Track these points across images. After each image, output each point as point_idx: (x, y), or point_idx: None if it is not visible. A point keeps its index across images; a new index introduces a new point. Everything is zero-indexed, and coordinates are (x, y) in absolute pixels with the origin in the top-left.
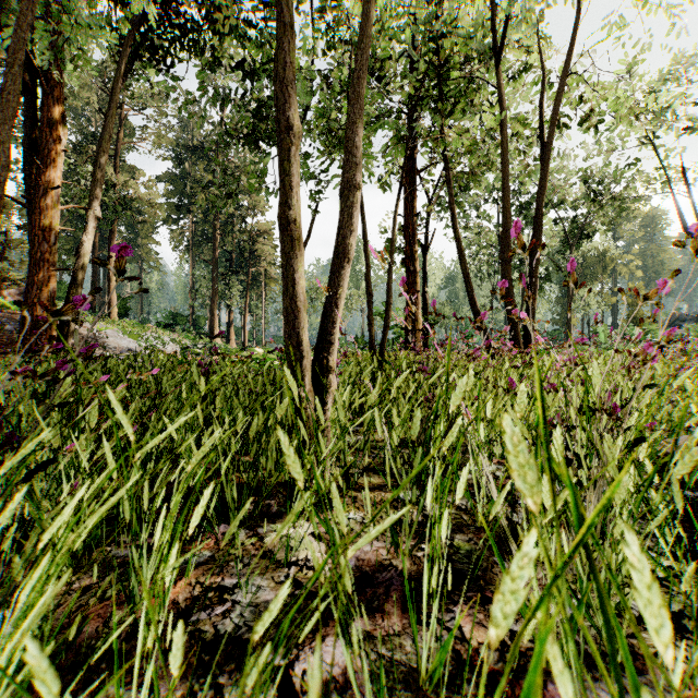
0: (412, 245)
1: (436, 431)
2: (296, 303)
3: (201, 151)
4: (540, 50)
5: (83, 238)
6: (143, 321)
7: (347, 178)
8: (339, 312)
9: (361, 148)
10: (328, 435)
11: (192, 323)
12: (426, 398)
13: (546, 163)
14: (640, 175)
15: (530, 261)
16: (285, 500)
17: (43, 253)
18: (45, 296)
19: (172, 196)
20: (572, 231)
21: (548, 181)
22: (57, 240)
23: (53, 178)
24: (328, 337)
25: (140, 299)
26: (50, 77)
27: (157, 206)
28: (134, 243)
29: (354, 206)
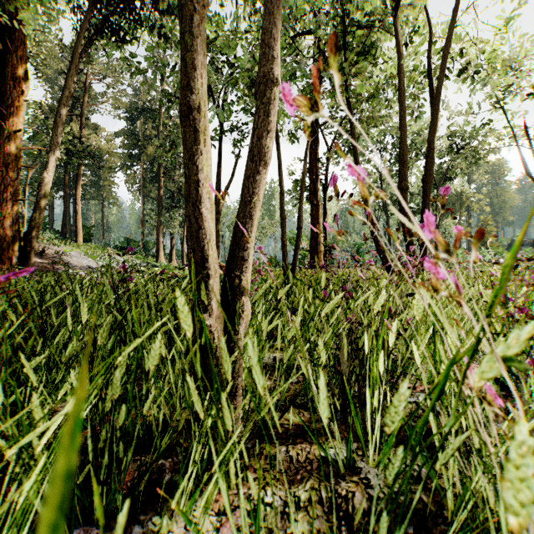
0: (315, 184)
1: (375, 369)
2: (199, 210)
3: (149, 112)
4: (427, 13)
5: (43, 174)
6: (104, 245)
7: (263, 71)
8: (254, 224)
9: (278, 42)
10: (240, 369)
11: (142, 247)
12: (348, 319)
13: (438, 104)
14: (492, 131)
15: (423, 189)
16: (184, 456)
17: (6, 186)
18: (8, 222)
19: (127, 148)
20: (438, 175)
21: (419, 136)
22: (19, 175)
23: (16, 123)
24: (241, 253)
25: (102, 228)
26: (13, 38)
27: (114, 155)
28: (97, 185)
29: (271, 103)
